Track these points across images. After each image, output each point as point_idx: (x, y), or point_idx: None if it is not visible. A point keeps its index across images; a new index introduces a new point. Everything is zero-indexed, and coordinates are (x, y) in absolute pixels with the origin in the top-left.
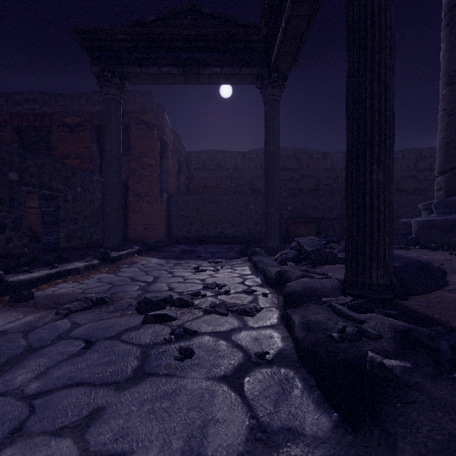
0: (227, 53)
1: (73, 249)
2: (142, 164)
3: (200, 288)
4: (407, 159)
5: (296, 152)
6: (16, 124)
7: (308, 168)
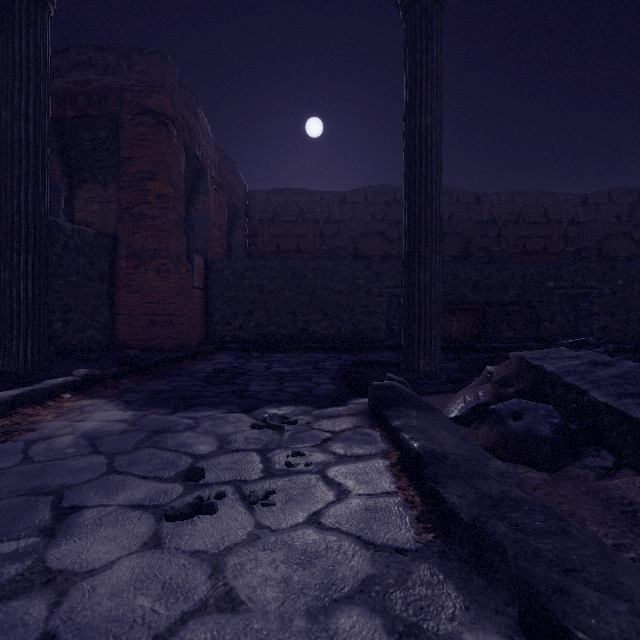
0: None
1: None
2: (146, 195)
3: None
4: (617, 206)
5: None
6: None
7: (451, 220)
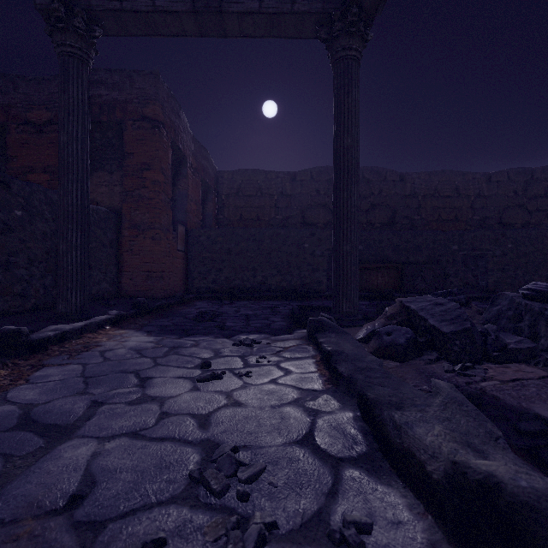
0: None
1: (3, 314)
2: (143, 181)
3: (178, 489)
4: (514, 183)
5: (365, 172)
6: None
7: (380, 194)
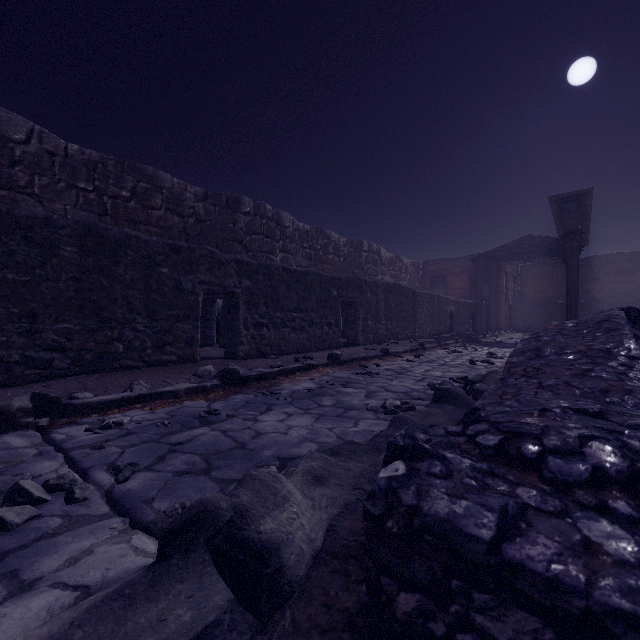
0: (546, 252)
1: None
2: (496, 291)
3: None
4: None
5: (633, 255)
6: (430, 275)
7: None
